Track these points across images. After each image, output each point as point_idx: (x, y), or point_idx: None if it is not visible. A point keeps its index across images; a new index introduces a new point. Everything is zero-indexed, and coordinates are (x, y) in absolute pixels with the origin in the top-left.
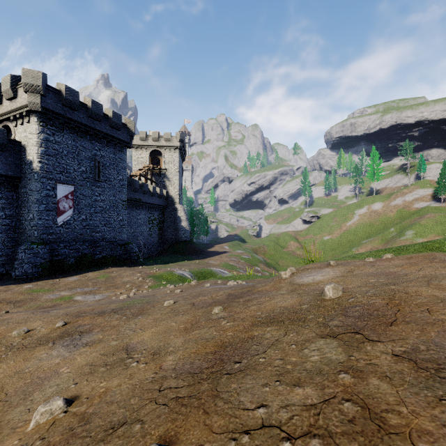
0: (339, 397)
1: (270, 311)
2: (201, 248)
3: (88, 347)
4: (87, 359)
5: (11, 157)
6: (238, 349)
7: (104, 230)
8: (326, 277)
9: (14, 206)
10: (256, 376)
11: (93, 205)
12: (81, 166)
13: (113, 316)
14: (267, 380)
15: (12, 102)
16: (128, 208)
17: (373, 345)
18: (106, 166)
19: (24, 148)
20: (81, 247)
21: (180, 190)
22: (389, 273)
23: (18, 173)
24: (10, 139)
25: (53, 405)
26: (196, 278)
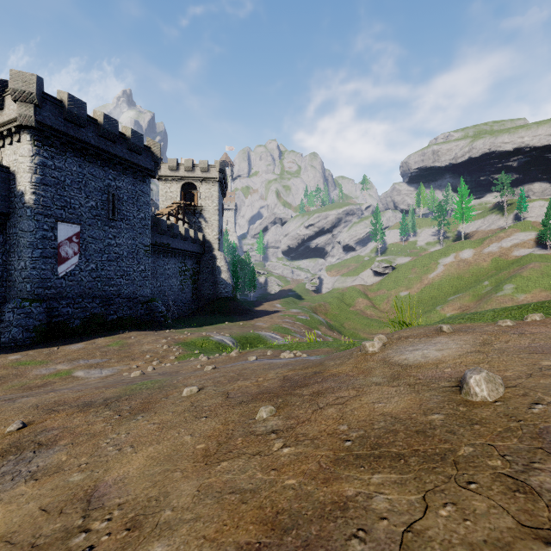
0: None
1: (364, 423)
2: (246, 306)
3: (32, 483)
4: (12, 520)
5: None
6: (314, 548)
7: (120, 283)
8: (447, 353)
9: (0, 252)
10: None
11: (106, 251)
12: (90, 200)
13: (101, 412)
14: None
15: None
16: (153, 255)
17: None
18: (124, 200)
19: (13, 176)
20: (90, 304)
21: (219, 233)
22: None
23: (5, 209)
24: None
25: None
26: (240, 345)
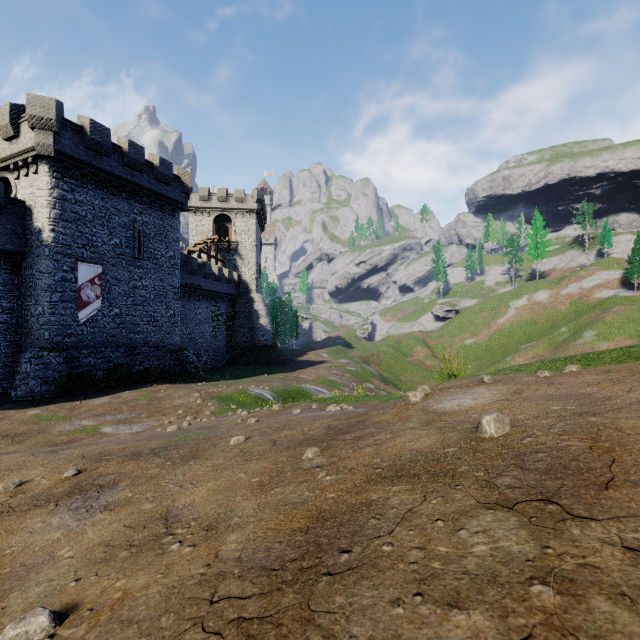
0: (540, 638)
1: (394, 456)
2: (287, 356)
3: (108, 512)
4: (103, 535)
5: (11, 224)
6: (346, 525)
7: (147, 330)
8: (480, 402)
9: (15, 295)
10: (378, 582)
11: (131, 294)
12: (114, 237)
13: (152, 460)
14: (400, 591)
15: (12, 144)
16: (182, 298)
17: (584, 527)
18: (151, 237)
19: (29, 211)
20: (114, 354)
21: (257, 273)
22: (580, 396)
23: (21, 247)
24: (10, 197)
25: (30, 624)
26: (281, 400)
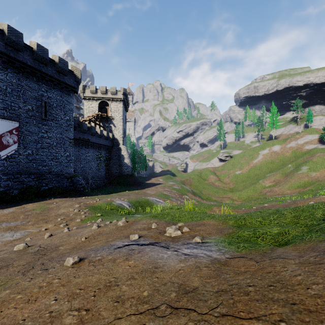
0: None
1: None
2: (140, 180)
3: None
4: None
5: None
6: None
7: (51, 164)
8: None
9: None
10: None
11: (40, 141)
12: (27, 105)
13: None
14: None
15: None
16: (78, 146)
17: None
18: (53, 106)
19: None
20: (26, 179)
21: (123, 134)
22: None
23: None
24: None
25: None
26: (134, 207)
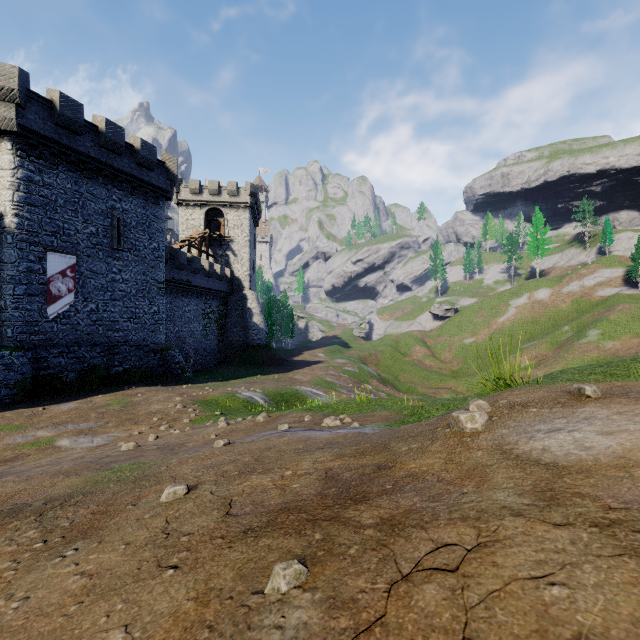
0: None
1: None
2: (282, 356)
3: None
4: None
5: None
6: None
7: (127, 327)
8: (629, 442)
9: None
10: None
11: (109, 288)
12: (89, 226)
13: (22, 531)
14: None
15: None
16: (170, 294)
17: None
18: (132, 226)
19: None
20: (89, 354)
21: (251, 269)
22: None
23: None
24: None
25: None
26: (273, 403)
